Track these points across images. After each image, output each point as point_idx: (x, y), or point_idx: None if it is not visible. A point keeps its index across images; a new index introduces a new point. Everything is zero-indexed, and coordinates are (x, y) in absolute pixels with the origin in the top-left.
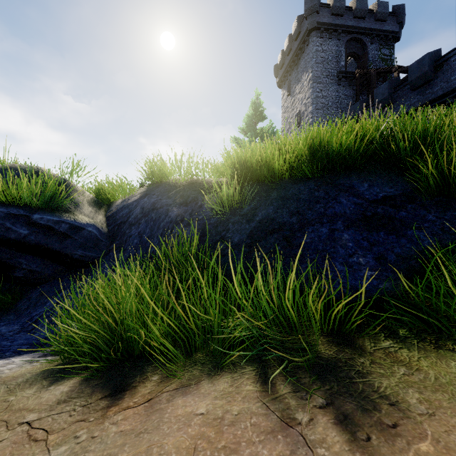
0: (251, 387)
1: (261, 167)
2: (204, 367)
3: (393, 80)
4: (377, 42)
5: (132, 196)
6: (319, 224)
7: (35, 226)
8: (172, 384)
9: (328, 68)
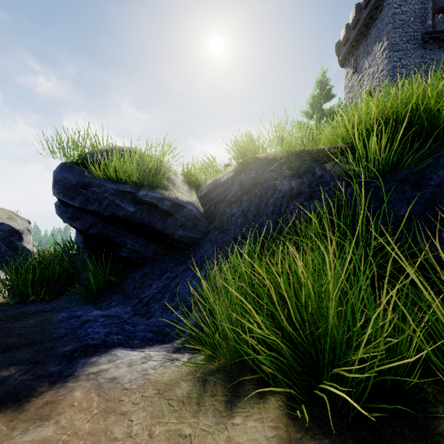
0: None
1: (413, 118)
2: None
3: None
4: None
5: (223, 175)
6: None
7: (140, 204)
8: None
9: (409, 32)
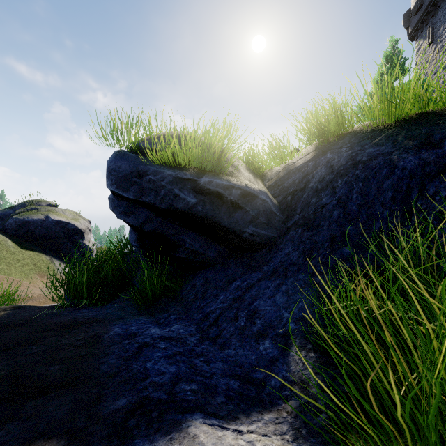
0: None
1: None
2: None
3: None
4: None
5: (297, 159)
6: None
7: (201, 194)
8: None
9: None
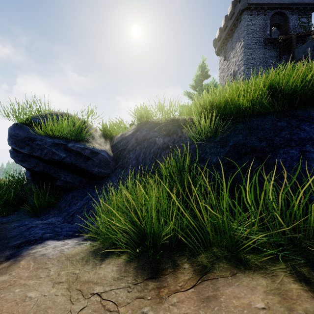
0: (297, 286)
1: (227, 106)
2: (228, 260)
3: (313, 40)
4: (296, 13)
5: (127, 131)
6: (288, 147)
7: (69, 152)
8: (206, 273)
9: (256, 37)
